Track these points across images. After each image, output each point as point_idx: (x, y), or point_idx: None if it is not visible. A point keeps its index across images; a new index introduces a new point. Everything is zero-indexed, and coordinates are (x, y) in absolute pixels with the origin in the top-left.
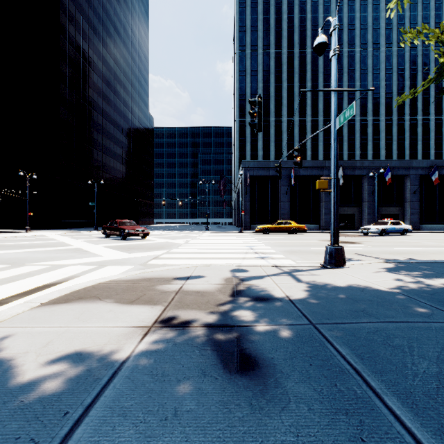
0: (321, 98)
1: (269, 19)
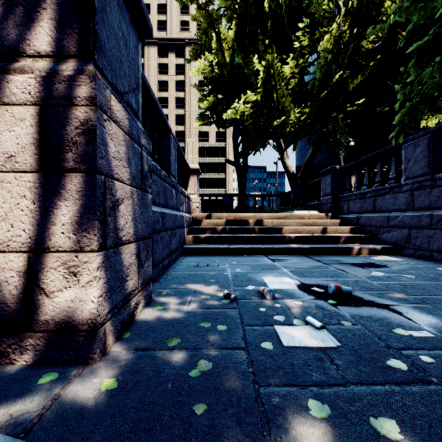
0: None
1: None
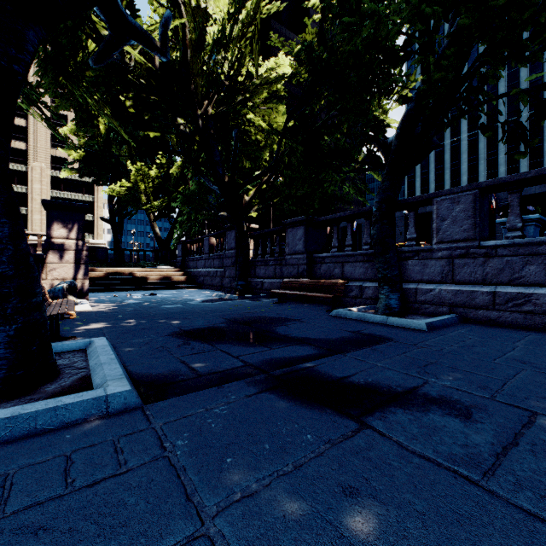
0: (524, 85)
1: (442, 25)
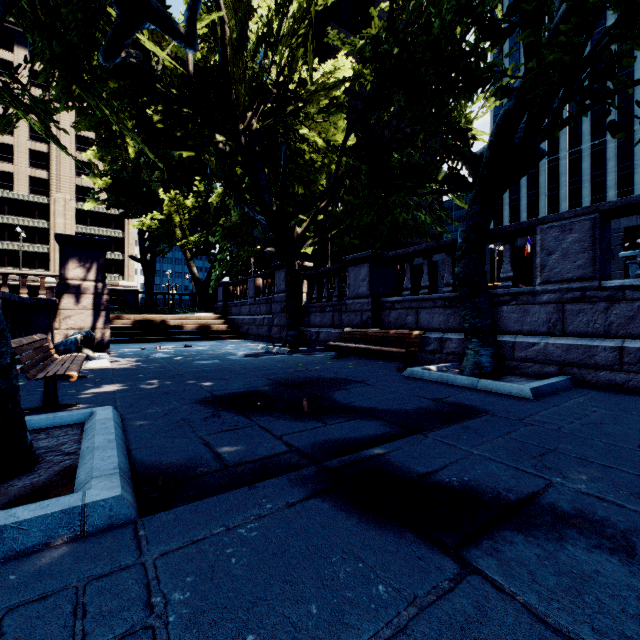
0: (639, 90)
1: None
